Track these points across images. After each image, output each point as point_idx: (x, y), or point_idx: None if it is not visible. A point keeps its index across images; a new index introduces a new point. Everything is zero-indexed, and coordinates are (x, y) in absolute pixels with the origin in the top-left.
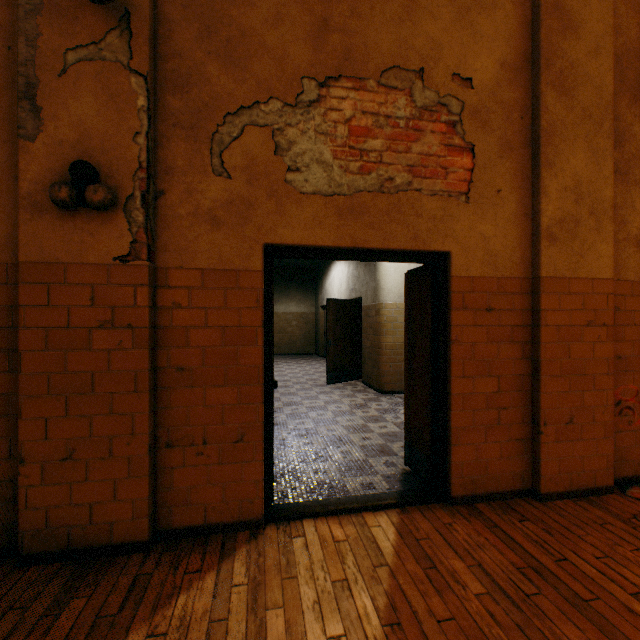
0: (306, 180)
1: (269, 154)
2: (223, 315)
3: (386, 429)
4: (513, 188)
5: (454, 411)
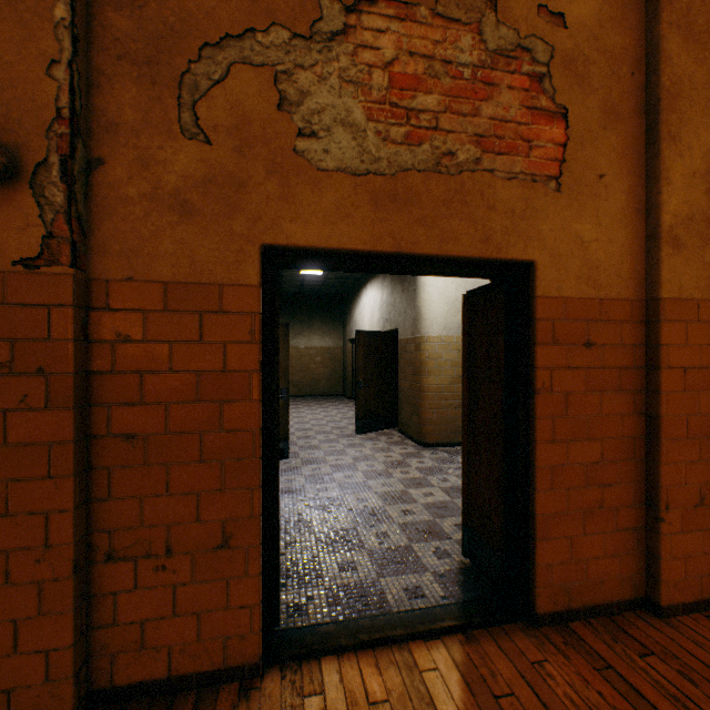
0: (326, 150)
1: (270, 109)
2: (198, 353)
3: (432, 498)
4: (621, 172)
5: (540, 491)
